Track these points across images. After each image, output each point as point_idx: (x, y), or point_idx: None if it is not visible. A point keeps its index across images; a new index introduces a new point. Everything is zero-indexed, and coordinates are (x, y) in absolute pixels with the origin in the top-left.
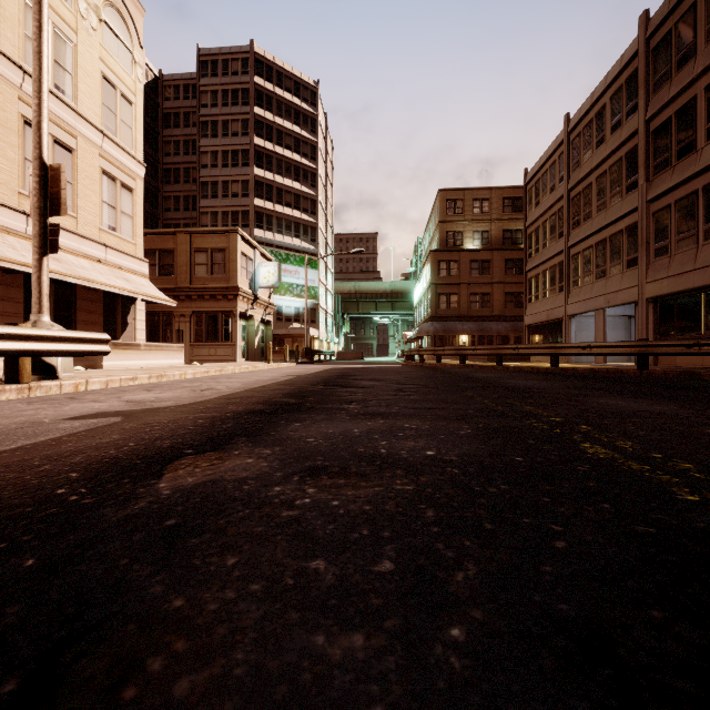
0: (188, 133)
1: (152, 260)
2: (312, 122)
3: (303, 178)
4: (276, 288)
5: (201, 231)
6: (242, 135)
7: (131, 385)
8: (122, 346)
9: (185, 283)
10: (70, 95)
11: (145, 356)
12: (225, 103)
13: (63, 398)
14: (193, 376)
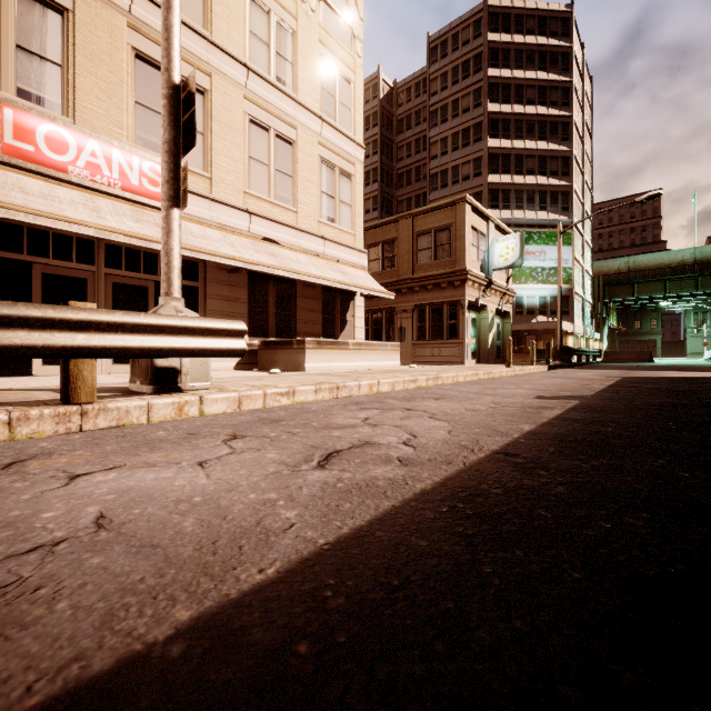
0: (418, 131)
1: (376, 254)
2: (563, 59)
3: (550, 133)
4: (515, 276)
5: (423, 210)
6: (473, 109)
7: (260, 409)
8: (327, 345)
9: (407, 274)
10: (290, 86)
11: (354, 357)
12: (455, 81)
13: (0, 462)
14: (391, 387)
